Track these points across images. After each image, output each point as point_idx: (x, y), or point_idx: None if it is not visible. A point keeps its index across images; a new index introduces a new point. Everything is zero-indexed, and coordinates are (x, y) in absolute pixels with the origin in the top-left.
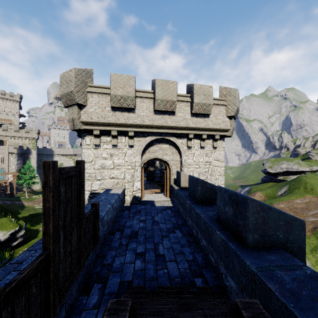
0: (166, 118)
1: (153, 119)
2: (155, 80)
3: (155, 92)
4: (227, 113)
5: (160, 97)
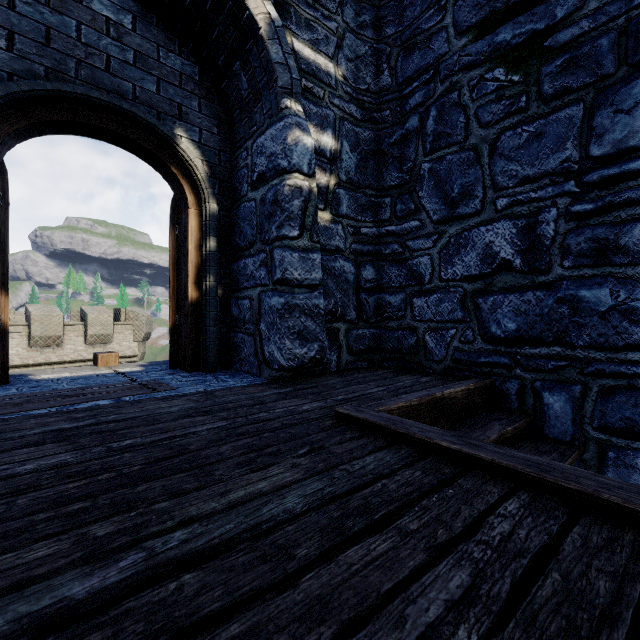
0: (48, 353)
1: (28, 357)
2: (31, 314)
3: (31, 329)
4: (134, 338)
5: (38, 334)
